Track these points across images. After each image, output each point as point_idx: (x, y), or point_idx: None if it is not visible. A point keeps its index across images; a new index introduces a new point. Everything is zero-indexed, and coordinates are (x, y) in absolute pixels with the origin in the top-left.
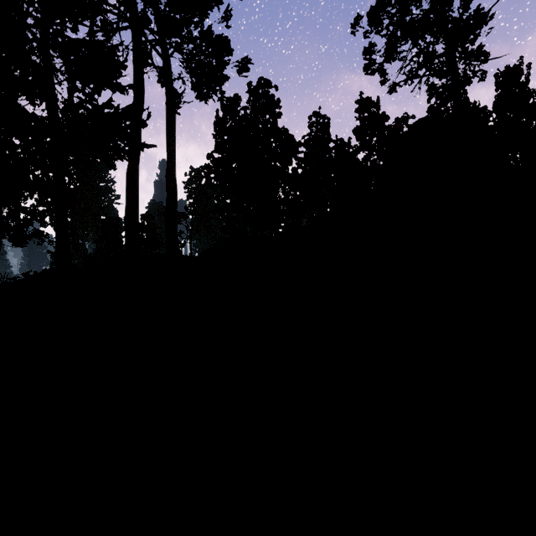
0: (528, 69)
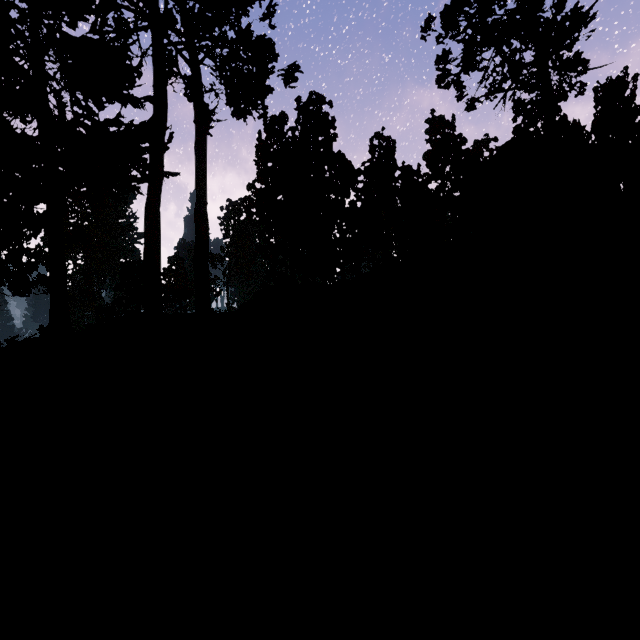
0: (634, 81)
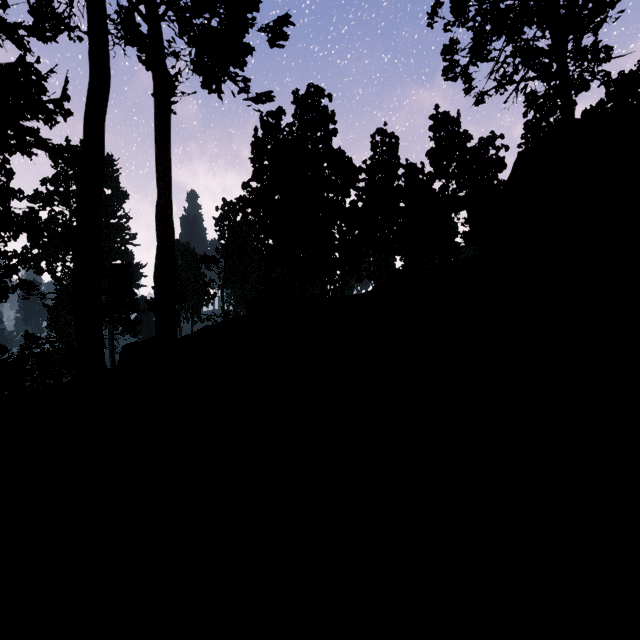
0: None
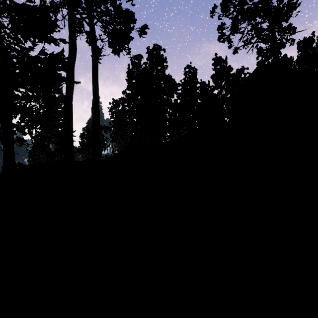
0: (317, 39)
